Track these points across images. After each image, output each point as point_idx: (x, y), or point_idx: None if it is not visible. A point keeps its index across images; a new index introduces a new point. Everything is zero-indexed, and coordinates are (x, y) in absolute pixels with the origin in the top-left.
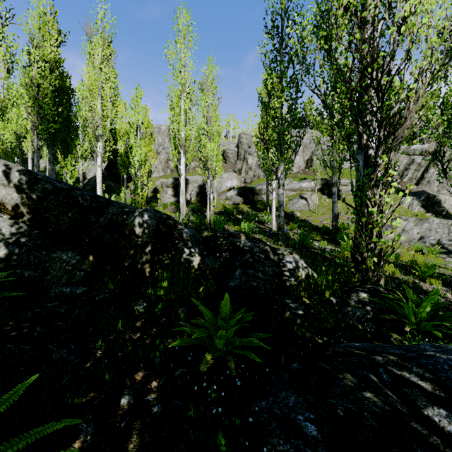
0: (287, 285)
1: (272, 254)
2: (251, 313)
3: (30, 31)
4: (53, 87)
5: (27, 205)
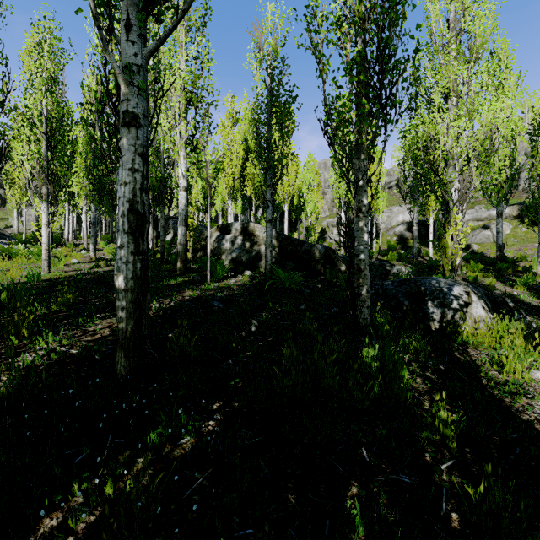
0: (388, 278)
1: (388, 267)
2: None
3: (243, 134)
4: None
5: (276, 244)
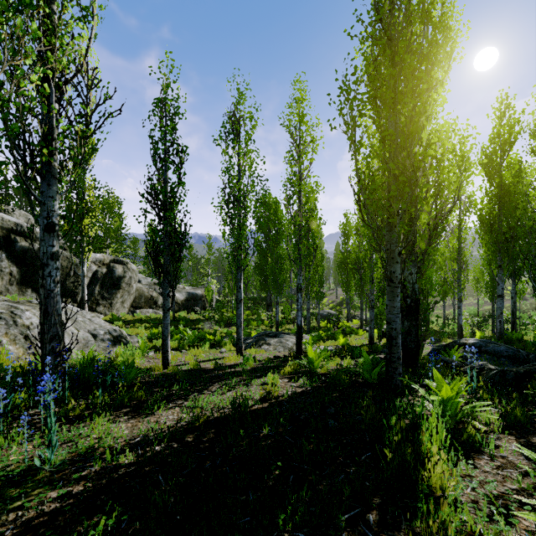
0: None
1: None
2: None
3: None
4: None
5: None
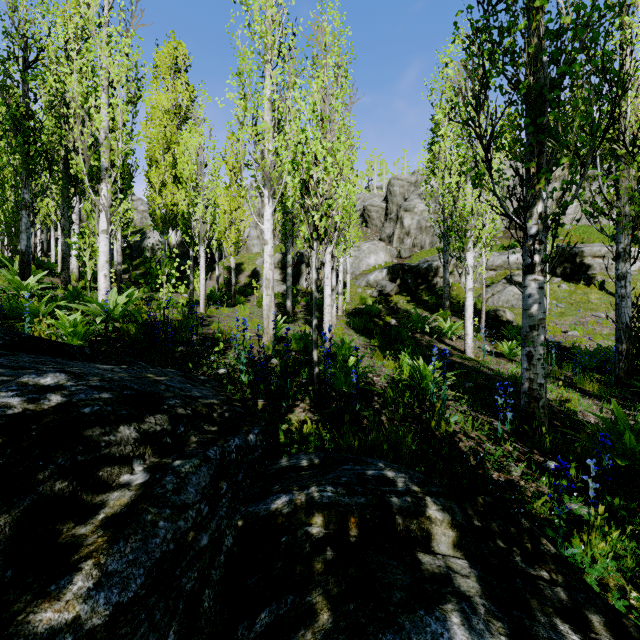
0: None
1: None
2: None
3: None
4: (51, 95)
5: None
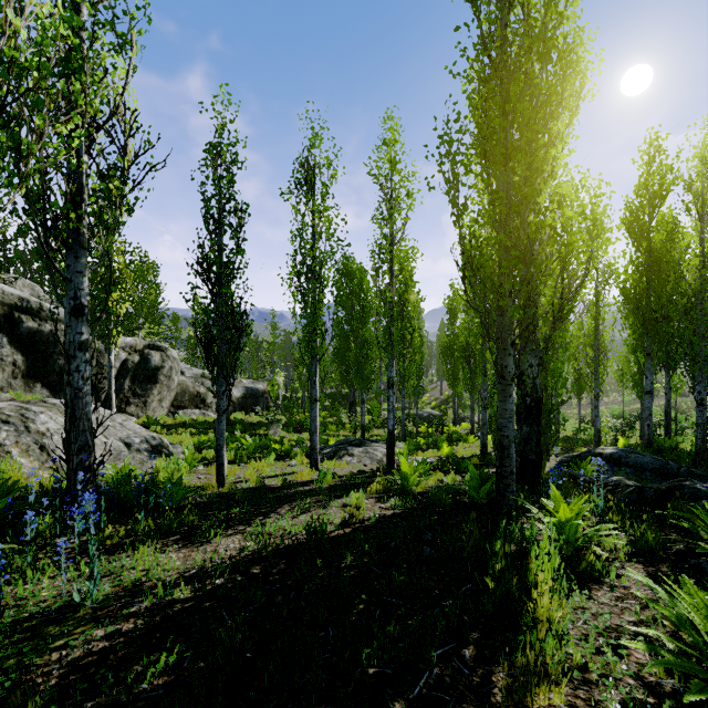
0: None
1: None
2: None
3: None
4: None
5: None
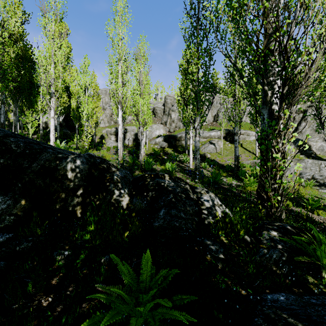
0: (206, 223)
1: (191, 193)
2: (173, 271)
3: None
4: (16, 54)
5: None
